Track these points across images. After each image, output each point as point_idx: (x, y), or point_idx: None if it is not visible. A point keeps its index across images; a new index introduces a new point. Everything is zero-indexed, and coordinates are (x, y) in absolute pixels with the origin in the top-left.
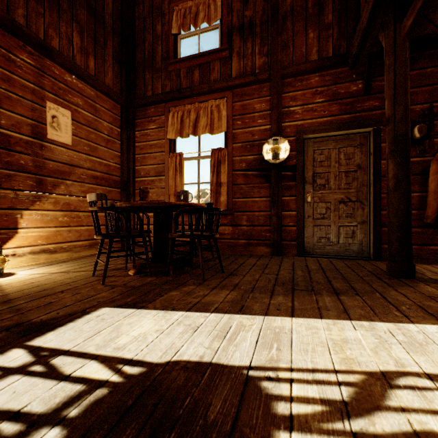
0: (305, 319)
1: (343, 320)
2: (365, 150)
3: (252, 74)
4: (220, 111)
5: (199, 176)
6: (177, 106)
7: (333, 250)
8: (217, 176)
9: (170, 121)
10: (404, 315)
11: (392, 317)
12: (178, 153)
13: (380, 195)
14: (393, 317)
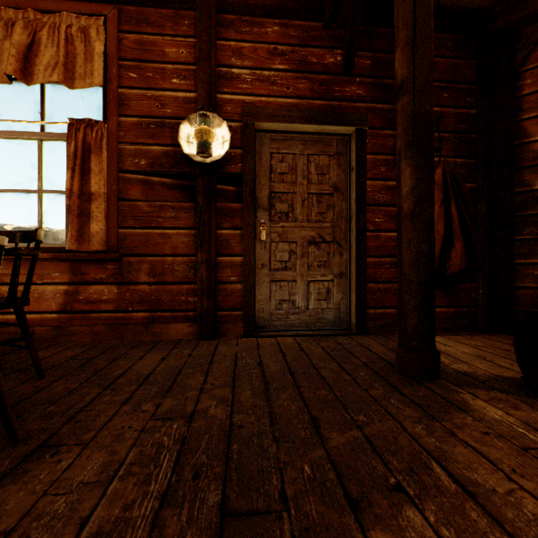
0: None
1: None
2: (343, 163)
3: None
4: (90, 41)
5: (41, 177)
6: None
7: (300, 321)
8: (82, 178)
9: None
10: None
11: None
12: None
13: (365, 233)
14: None
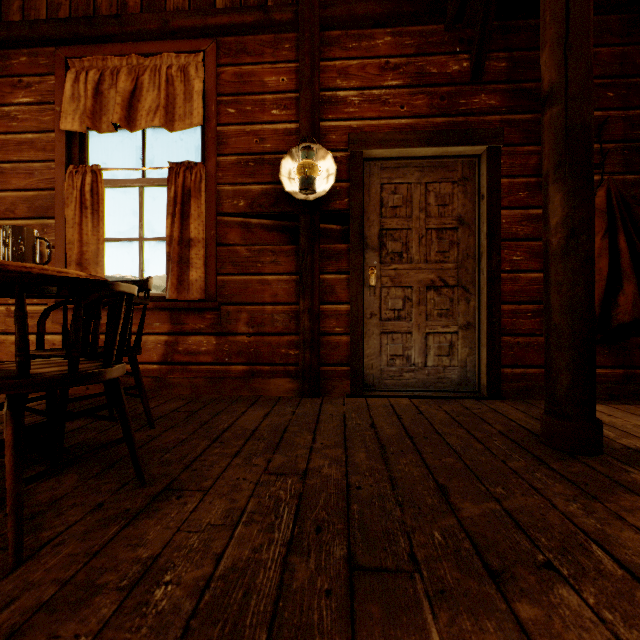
0: None
1: None
2: (471, 190)
3: (260, 7)
4: (189, 79)
5: (142, 224)
6: (87, 57)
7: (417, 381)
8: (182, 224)
9: (69, 90)
10: None
11: None
12: (90, 167)
13: (499, 274)
14: None
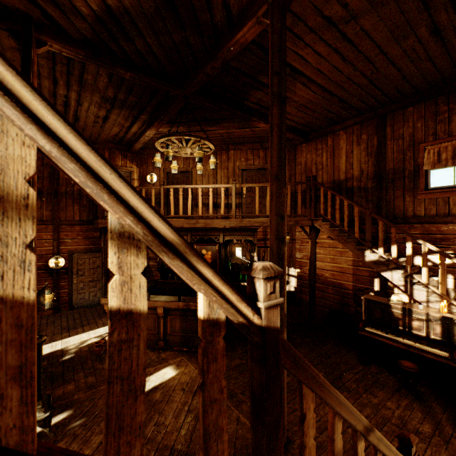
0: (73, 337)
1: (83, 333)
2: (101, 259)
3: (42, 220)
4: None
5: None
6: None
7: (87, 303)
8: None
9: None
10: (98, 327)
11: (95, 329)
12: None
13: None
14: (95, 328)
